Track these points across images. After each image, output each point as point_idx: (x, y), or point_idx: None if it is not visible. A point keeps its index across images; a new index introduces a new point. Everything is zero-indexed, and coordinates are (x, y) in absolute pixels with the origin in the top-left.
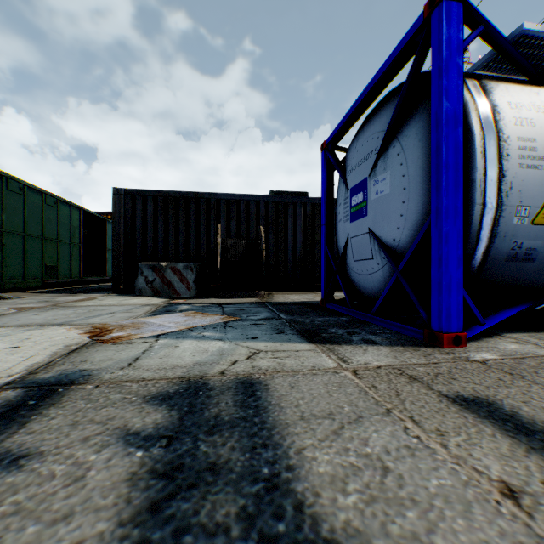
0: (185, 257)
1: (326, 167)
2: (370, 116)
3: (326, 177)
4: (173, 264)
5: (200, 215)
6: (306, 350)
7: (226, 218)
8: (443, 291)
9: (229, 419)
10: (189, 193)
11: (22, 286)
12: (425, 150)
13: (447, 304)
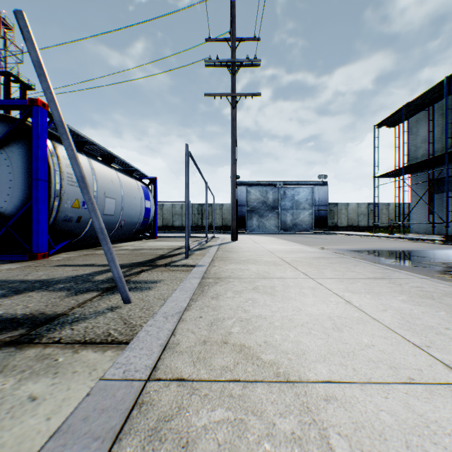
0: None
1: None
2: None
3: None
4: None
5: None
6: None
7: None
8: (40, 235)
9: None
10: None
11: None
12: (26, 165)
13: (42, 240)
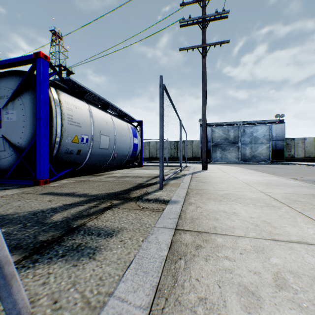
0: None
1: None
2: (3, 75)
3: None
4: None
5: None
6: None
7: None
8: (41, 165)
9: None
10: None
11: None
12: (35, 108)
13: (43, 169)
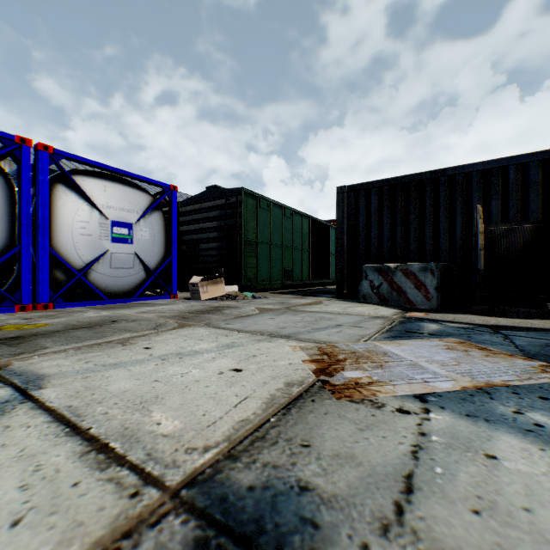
0: (418, 257)
1: None
2: None
3: None
4: (405, 266)
5: (438, 200)
6: None
7: (481, 198)
8: None
9: None
10: (424, 173)
11: (268, 287)
12: None
13: None
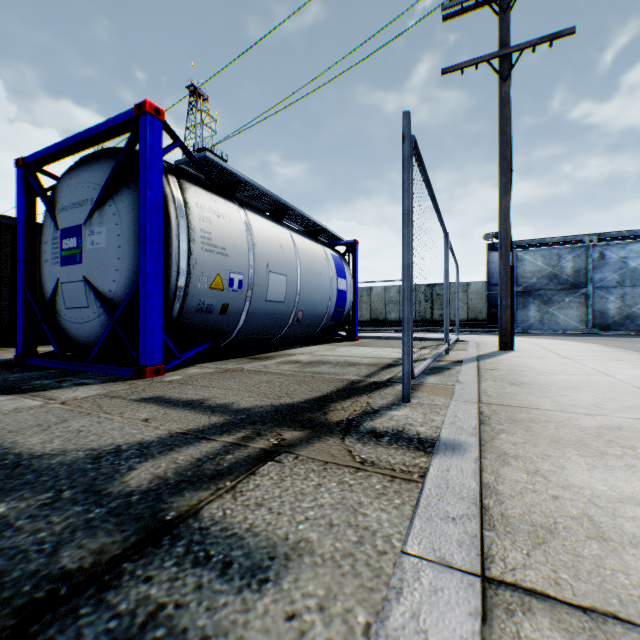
0: None
1: (26, 190)
2: (87, 160)
3: (26, 202)
4: None
5: None
6: (4, 400)
7: None
8: (148, 335)
9: None
10: None
11: None
12: (138, 220)
13: (151, 345)
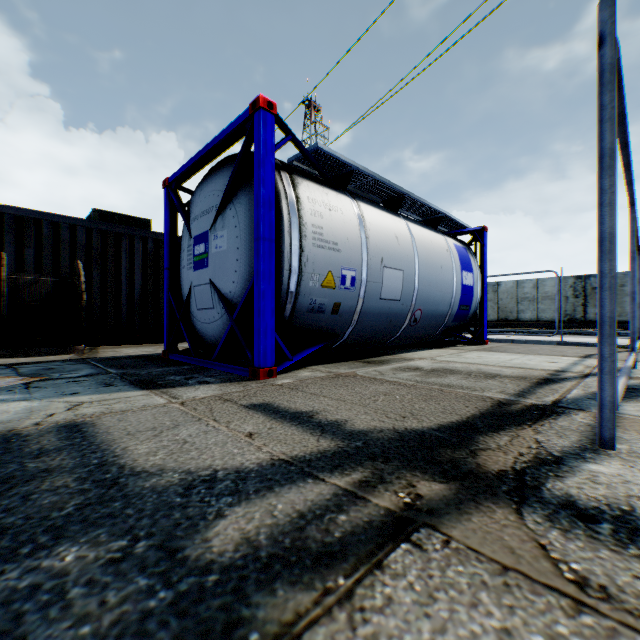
0: None
1: (170, 207)
2: (213, 171)
3: (170, 217)
4: None
5: None
6: (139, 395)
7: (16, 243)
8: (261, 336)
9: (57, 448)
10: None
11: None
12: (253, 220)
13: (264, 346)
